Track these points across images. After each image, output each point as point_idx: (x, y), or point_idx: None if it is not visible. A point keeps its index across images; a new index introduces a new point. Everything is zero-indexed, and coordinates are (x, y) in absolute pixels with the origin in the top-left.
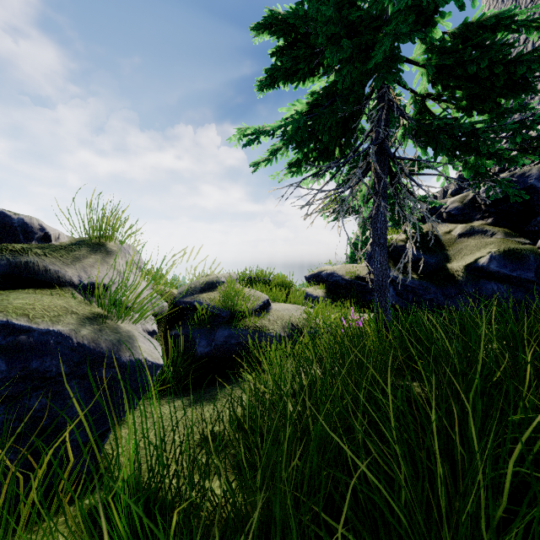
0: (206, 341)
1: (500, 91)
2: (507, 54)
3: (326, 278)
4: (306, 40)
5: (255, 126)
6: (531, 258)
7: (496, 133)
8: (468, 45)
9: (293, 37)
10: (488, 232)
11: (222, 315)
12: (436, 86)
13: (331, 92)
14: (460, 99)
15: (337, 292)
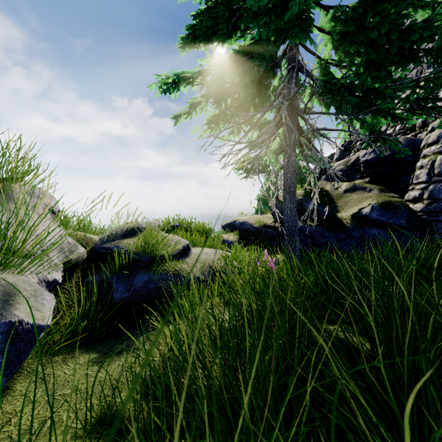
0: (124, 286)
1: (393, 58)
2: (401, 23)
3: (239, 226)
4: (224, 3)
5: (174, 73)
6: (402, 208)
7: (393, 92)
8: (368, 13)
9: (211, 0)
10: (367, 188)
11: (141, 260)
12: (338, 53)
13: (246, 51)
14: (358, 65)
15: (248, 238)
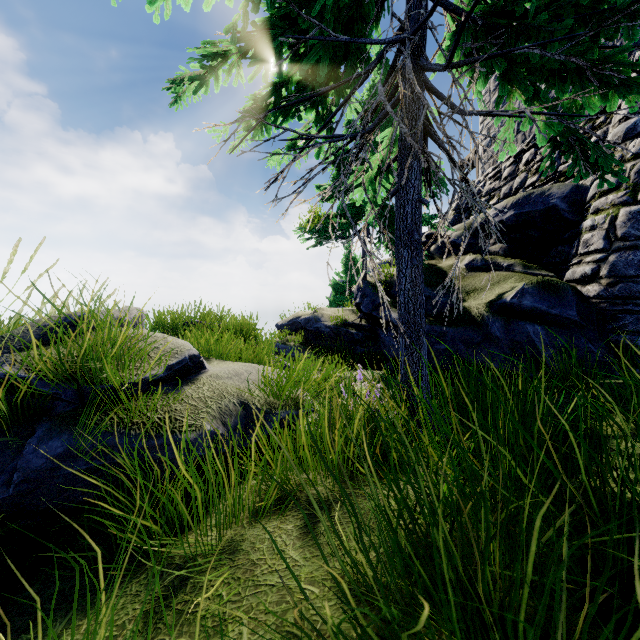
0: None
1: None
2: None
3: (304, 325)
4: None
5: None
6: (569, 292)
7: None
8: None
9: None
10: (504, 264)
11: (61, 396)
12: None
13: None
14: None
15: (318, 343)
